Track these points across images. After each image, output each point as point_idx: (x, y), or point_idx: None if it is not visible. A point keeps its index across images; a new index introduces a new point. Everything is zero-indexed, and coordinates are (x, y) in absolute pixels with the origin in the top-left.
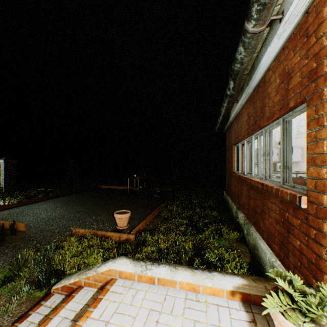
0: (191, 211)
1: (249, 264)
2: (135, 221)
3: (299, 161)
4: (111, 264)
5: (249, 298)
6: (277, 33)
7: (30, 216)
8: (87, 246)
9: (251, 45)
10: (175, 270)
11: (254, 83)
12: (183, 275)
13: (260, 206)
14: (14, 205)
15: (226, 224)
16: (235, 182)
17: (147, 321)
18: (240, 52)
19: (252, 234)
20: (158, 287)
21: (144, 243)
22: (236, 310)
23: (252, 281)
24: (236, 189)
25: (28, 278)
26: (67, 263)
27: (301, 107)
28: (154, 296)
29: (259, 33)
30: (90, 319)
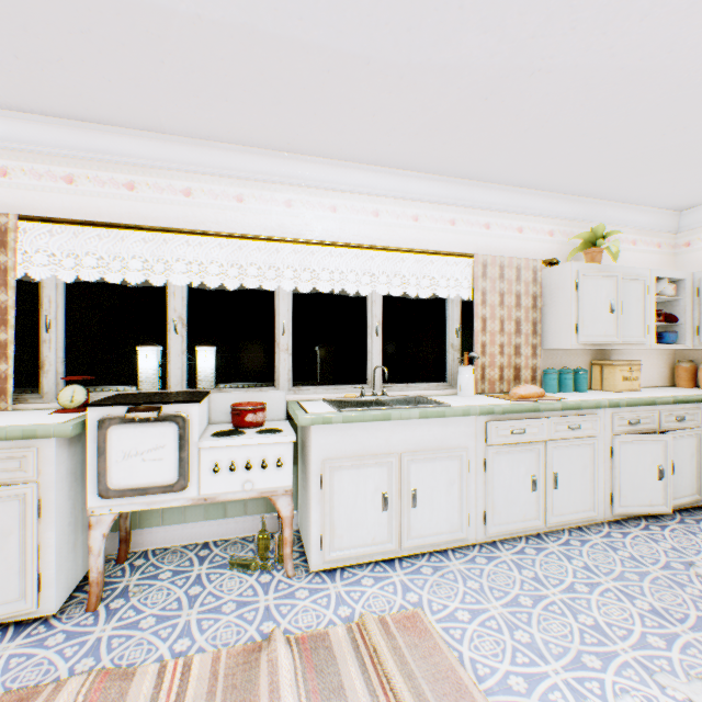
0: None
1: None
2: None
3: None
4: None
5: None
6: None
7: None
8: None
9: None
10: None
11: None
12: None
13: None
14: None
15: None
16: None
17: None
18: None
19: None
20: None
21: None
22: None
23: None
24: None
25: None
26: None
27: None
28: None
29: None
30: None
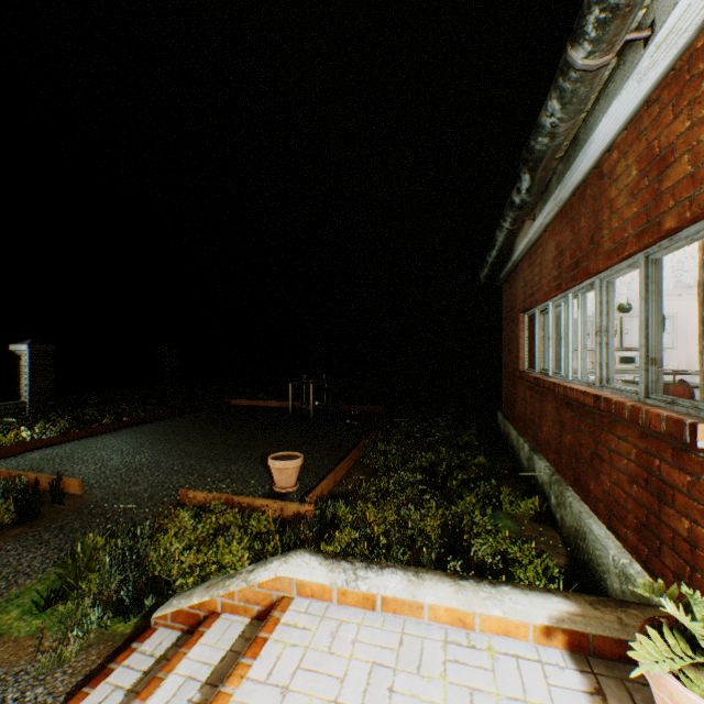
0: (430, 454)
1: (566, 570)
2: (311, 476)
3: (665, 348)
4: (279, 567)
5: (584, 643)
6: (636, 69)
7: (90, 464)
8: (215, 528)
9: (577, 97)
10: (418, 581)
11: (575, 177)
12: (437, 592)
13: (590, 445)
14: (53, 440)
15: (507, 484)
16: (525, 393)
17: (369, 688)
18: (552, 111)
19: (570, 505)
20: (384, 617)
21: (335, 523)
22: (559, 669)
23: (588, 606)
24: (527, 407)
25: (97, 594)
26: (176, 563)
27: (693, 230)
28: (377, 634)
29: (597, 71)
30: (247, 680)
